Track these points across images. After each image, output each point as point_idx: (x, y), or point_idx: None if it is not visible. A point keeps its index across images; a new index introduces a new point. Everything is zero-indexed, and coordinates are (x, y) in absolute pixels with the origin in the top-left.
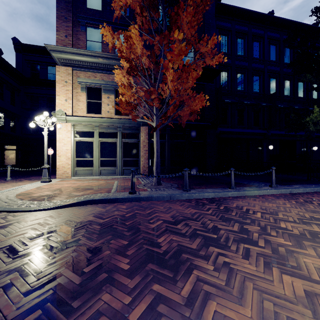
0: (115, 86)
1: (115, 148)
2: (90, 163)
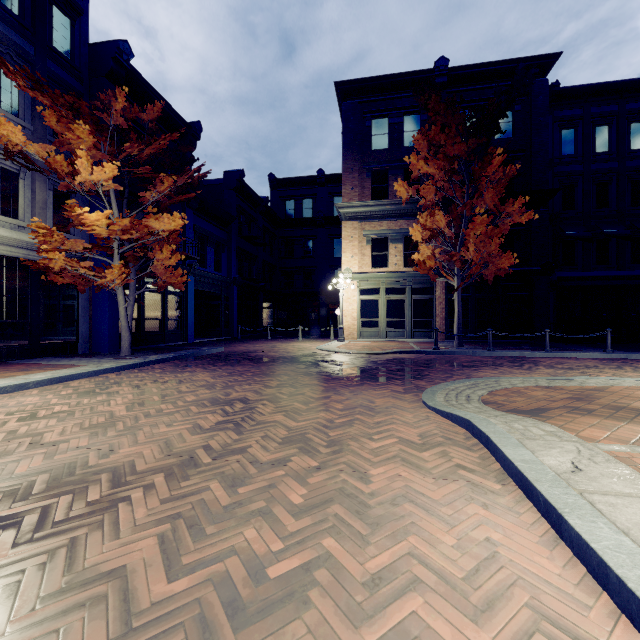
0: (404, 234)
1: (404, 307)
2: (375, 324)
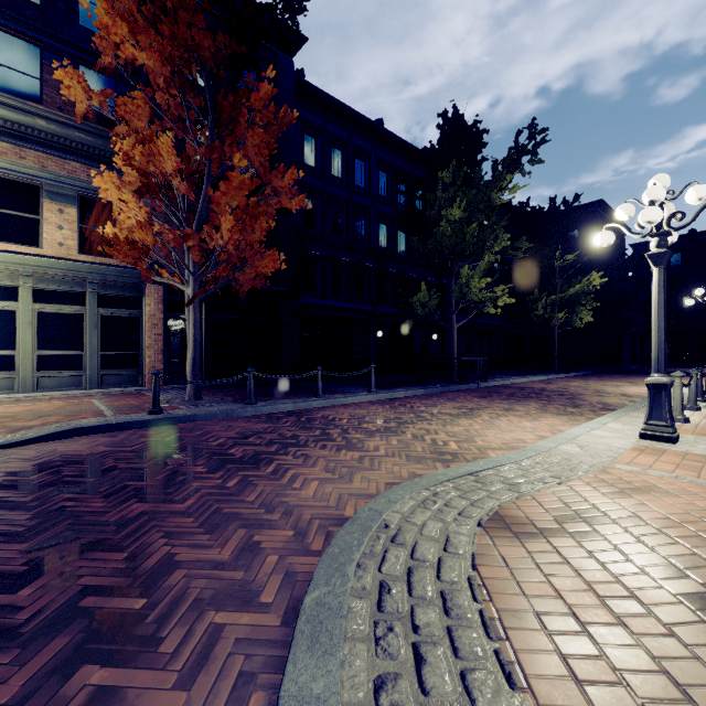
0: (81, 190)
1: (80, 328)
2: (7, 362)
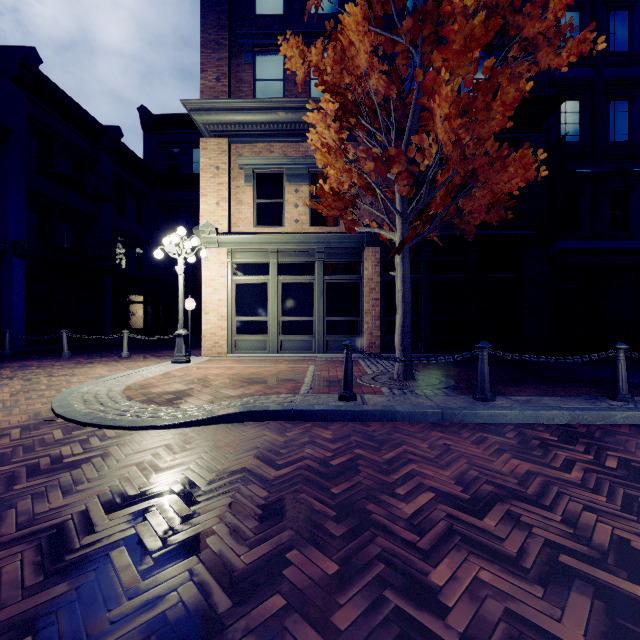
0: (311, 166)
1: (311, 296)
2: (262, 326)
